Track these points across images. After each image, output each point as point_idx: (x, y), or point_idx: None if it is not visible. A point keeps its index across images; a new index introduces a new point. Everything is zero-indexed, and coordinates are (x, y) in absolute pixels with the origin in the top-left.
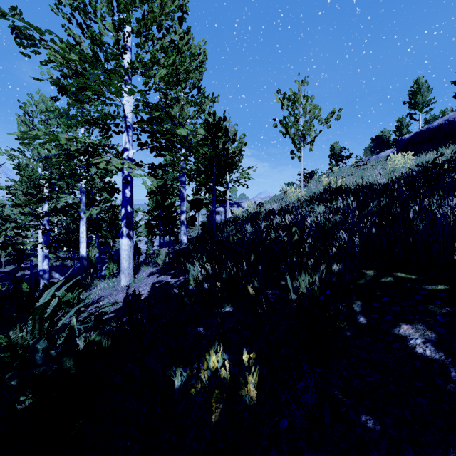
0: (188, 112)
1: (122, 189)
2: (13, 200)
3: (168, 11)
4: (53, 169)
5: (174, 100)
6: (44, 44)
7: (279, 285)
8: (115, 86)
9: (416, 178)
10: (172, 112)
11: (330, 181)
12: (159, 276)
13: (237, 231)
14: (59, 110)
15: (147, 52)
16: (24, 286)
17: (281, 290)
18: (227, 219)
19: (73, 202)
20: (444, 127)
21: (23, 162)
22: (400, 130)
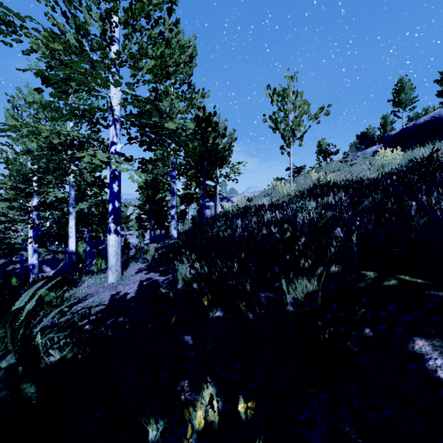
0: (178, 107)
1: (110, 183)
2: (1, 194)
3: (157, 3)
4: (41, 164)
5: (164, 94)
6: (25, 32)
7: (273, 286)
8: (100, 76)
9: (407, 173)
10: (162, 107)
11: (320, 176)
12: (148, 273)
13: (227, 227)
14: (41, 101)
15: (135, 43)
16: (13, 280)
17: (274, 292)
18: (217, 213)
19: (62, 197)
20: (430, 123)
21: (13, 156)
22: (385, 127)
